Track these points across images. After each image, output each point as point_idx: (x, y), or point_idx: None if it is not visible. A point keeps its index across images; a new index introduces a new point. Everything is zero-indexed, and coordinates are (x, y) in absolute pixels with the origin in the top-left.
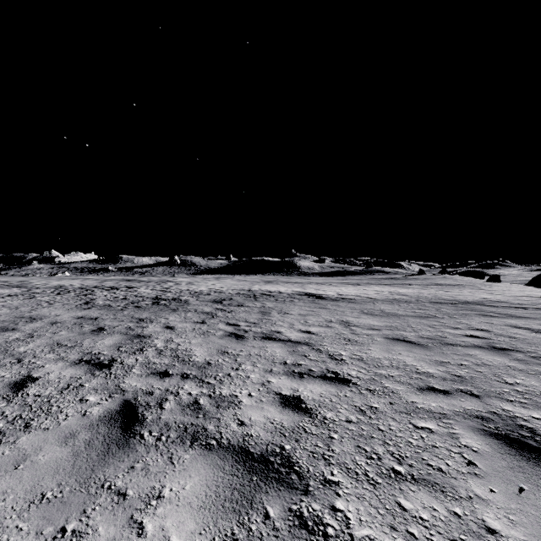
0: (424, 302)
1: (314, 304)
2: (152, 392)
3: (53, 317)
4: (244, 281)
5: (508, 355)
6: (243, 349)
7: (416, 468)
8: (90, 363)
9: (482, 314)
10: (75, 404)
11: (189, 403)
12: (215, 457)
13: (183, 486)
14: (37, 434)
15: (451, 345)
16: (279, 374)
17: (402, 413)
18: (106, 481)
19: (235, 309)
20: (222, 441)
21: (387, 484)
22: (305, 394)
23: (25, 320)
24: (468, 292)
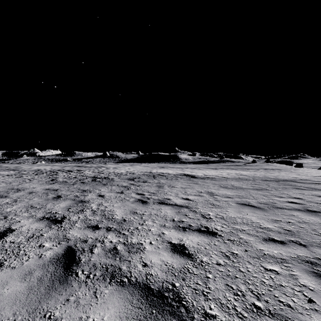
0: (258, 180)
1: (190, 181)
2: (86, 240)
3: (31, 189)
4: (147, 166)
5: (319, 215)
6: (147, 210)
7: (271, 304)
8: (49, 220)
9: (296, 188)
10: (35, 249)
11: (110, 249)
12: (126, 292)
13: (102, 317)
14: (7, 271)
15: (280, 208)
16: (170, 228)
17: (255, 258)
18: (47, 311)
19: (142, 184)
20: (131, 279)
21: (251, 318)
22: (187, 243)
23: (14, 191)
24: (284, 173)
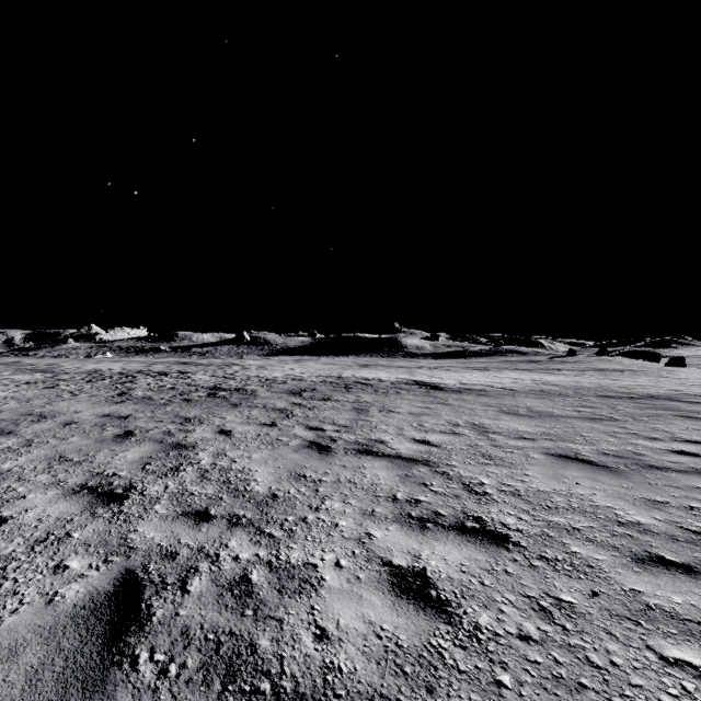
0: (587, 395)
1: (429, 398)
2: (175, 553)
3: (70, 414)
4: (332, 364)
5: None
6: (329, 471)
7: None
8: (95, 493)
9: (683, 416)
10: (44, 576)
11: (233, 581)
12: None
13: None
14: None
15: (658, 469)
16: (386, 521)
17: (624, 620)
18: None
19: (319, 405)
20: (283, 684)
21: None
22: (434, 565)
23: (31, 419)
24: (646, 380)
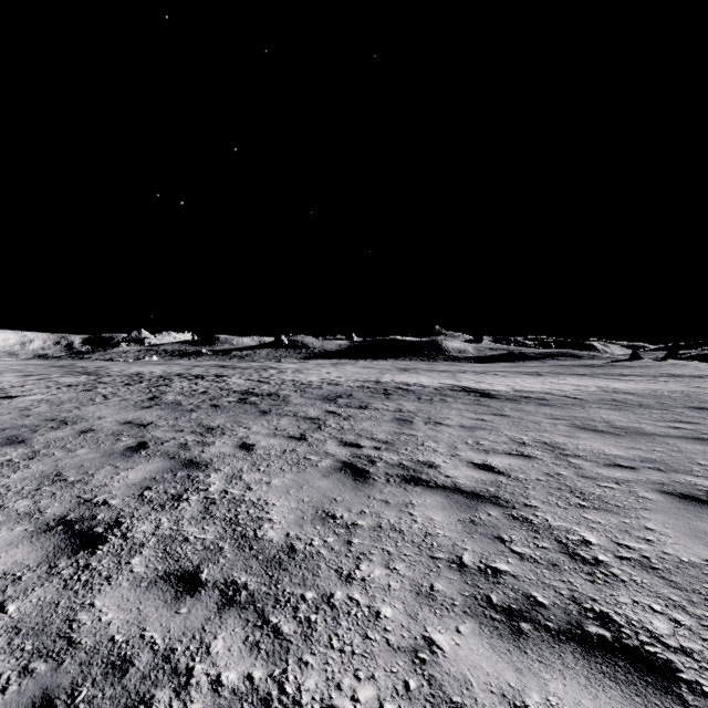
0: (676, 407)
1: (480, 407)
2: (128, 662)
3: (92, 421)
4: (370, 368)
5: None
6: (366, 509)
7: None
8: (70, 531)
9: None
10: None
11: None
12: None
13: None
14: None
15: None
16: (453, 612)
17: None
18: None
19: (355, 414)
20: None
21: None
22: None
23: (52, 425)
24: None
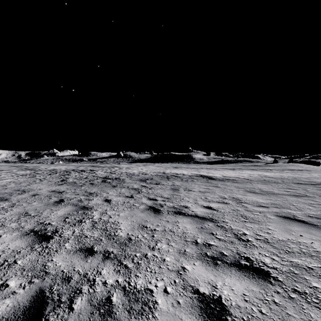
0: (289, 182)
1: (208, 183)
2: (70, 278)
3: (37, 190)
4: (160, 166)
5: None
6: (159, 224)
7: None
8: (37, 235)
9: None
10: None
11: (101, 301)
12: None
13: None
14: None
15: None
16: (193, 258)
17: None
18: None
19: (154, 186)
20: None
21: None
22: (226, 294)
23: (18, 192)
24: (317, 175)
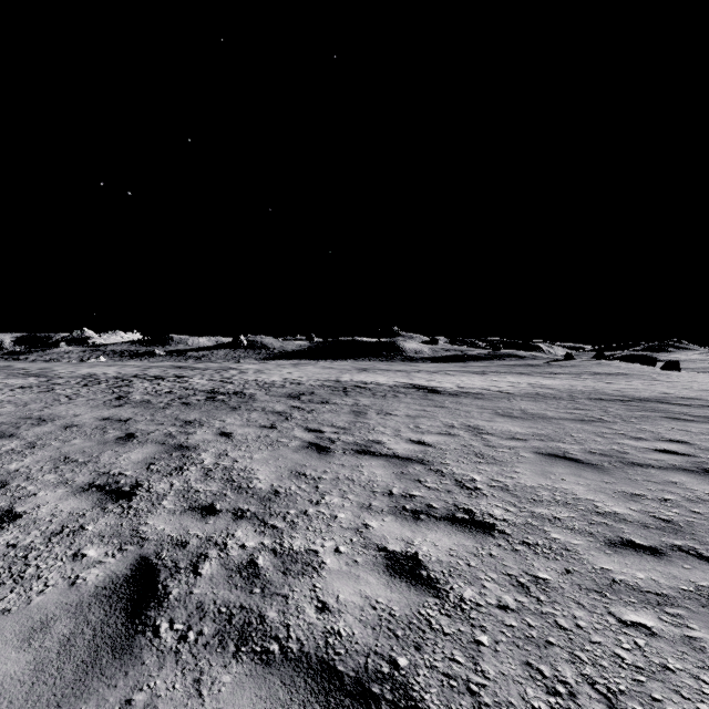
0: (581, 398)
1: (426, 401)
2: (186, 543)
3: (70, 418)
4: (331, 368)
5: None
6: (328, 469)
7: None
8: (104, 490)
9: (670, 417)
10: (64, 563)
11: (241, 565)
12: (276, 682)
13: None
14: None
15: (639, 466)
16: (382, 513)
17: (592, 592)
18: None
19: (317, 408)
20: (290, 646)
21: None
22: (425, 550)
23: (31, 422)
24: (640, 384)
